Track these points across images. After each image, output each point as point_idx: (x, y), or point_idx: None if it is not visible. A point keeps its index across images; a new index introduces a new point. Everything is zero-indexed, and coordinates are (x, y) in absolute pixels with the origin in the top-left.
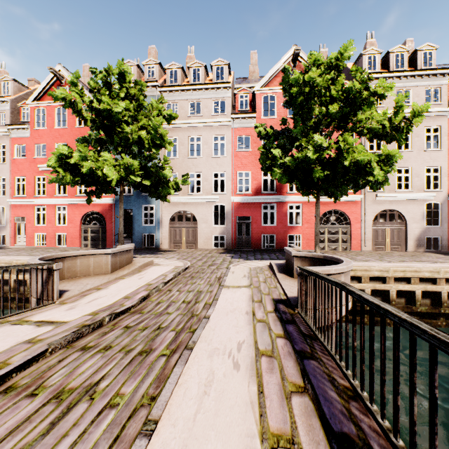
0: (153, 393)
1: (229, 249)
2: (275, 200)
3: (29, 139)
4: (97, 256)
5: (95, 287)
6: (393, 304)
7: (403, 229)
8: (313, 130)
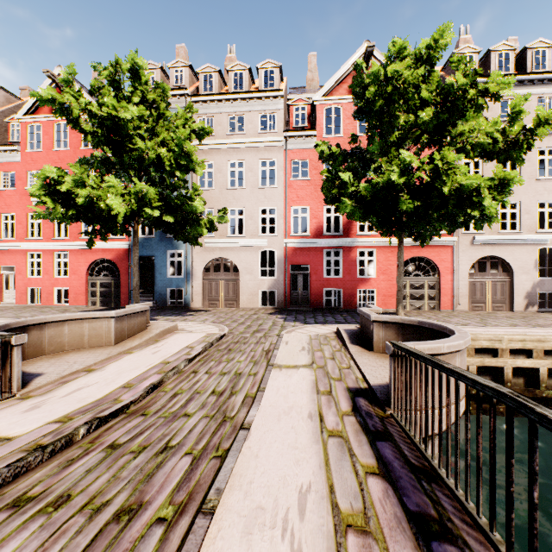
0: None
1: (280, 308)
2: (341, 245)
3: (19, 164)
4: (95, 321)
5: (84, 367)
6: (509, 386)
7: (509, 282)
8: (396, 147)
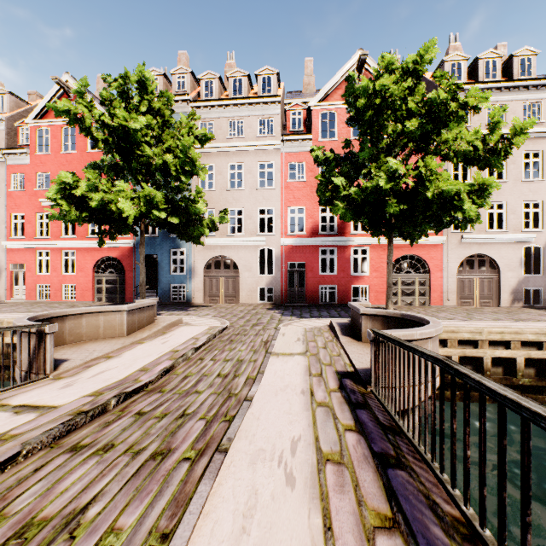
0: (165, 528)
1: (278, 304)
2: (335, 243)
3: (28, 166)
4: (109, 314)
5: (103, 355)
6: (488, 374)
7: (496, 279)
8: (385, 154)
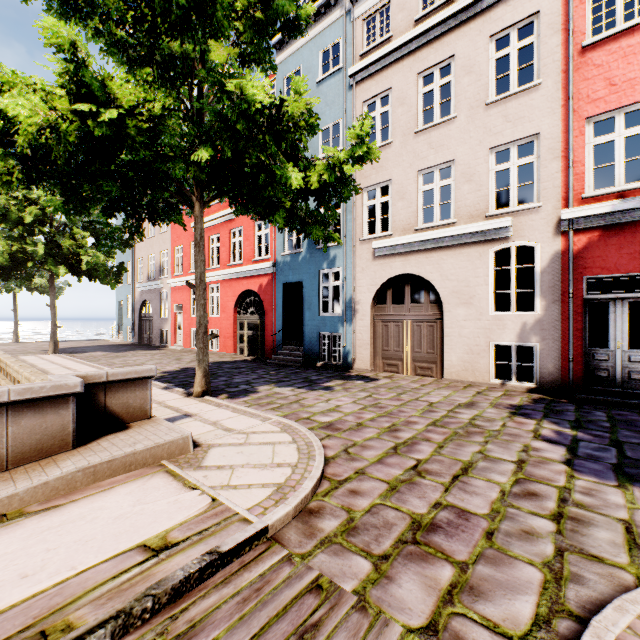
0: None
1: (550, 391)
2: None
3: None
4: None
5: None
6: None
7: None
8: None
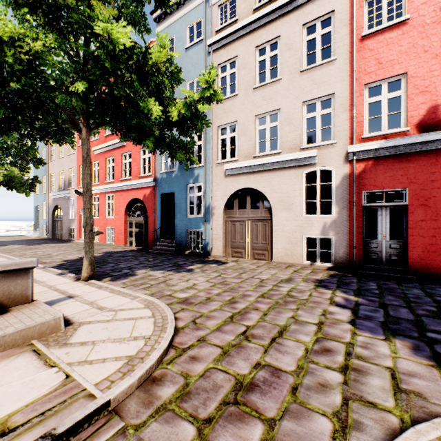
0: None
1: (341, 268)
2: None
3: None
4: None
5: None
6: None
7: None
8: None
